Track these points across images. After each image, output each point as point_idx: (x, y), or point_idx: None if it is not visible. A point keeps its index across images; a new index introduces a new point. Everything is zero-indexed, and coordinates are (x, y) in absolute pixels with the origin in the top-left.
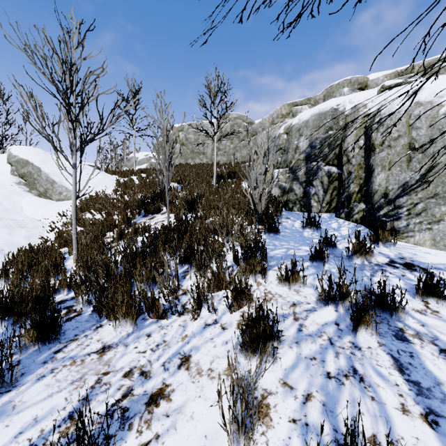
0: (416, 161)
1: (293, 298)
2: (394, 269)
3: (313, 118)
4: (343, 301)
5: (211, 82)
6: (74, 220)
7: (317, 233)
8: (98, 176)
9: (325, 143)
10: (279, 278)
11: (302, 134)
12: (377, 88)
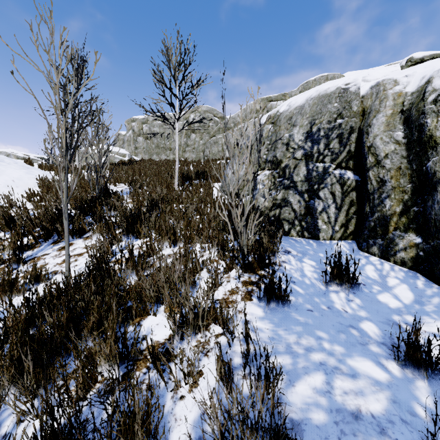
0: None
1: None
2: None
3: (311, 102)
4: None
5: (171, 49)
6: None
7: (356, 297)
8: (14, 173)
9: (333, 135)
10: None
11: (295, 124)
12: (399, 64)
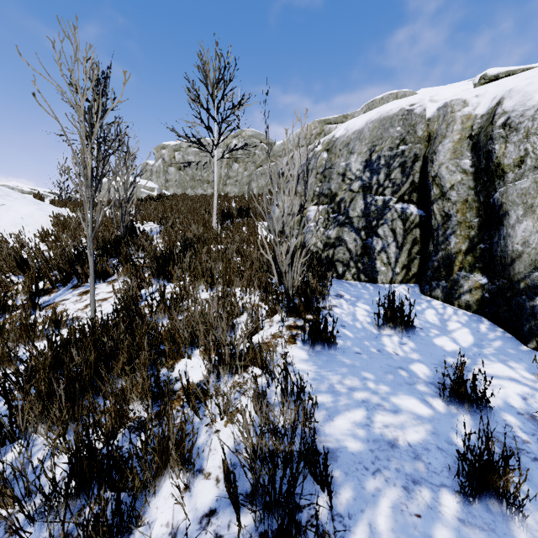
0: None
1: None
2: None
3: (371, 125)
4: None
5: (208, 63)
6: None
7: (410, 340)
8: (23, 209)
9: (395, 164)
10: None
11: (352, 151)
12: (471, 82)
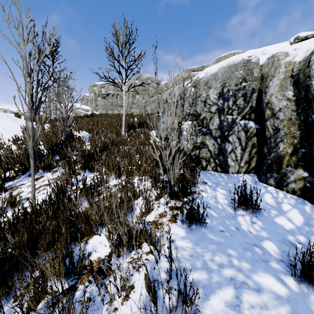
0: None
1: None
2: None
3: (223, 70)
4: None
5: (119, 31)
6: None
7: (258, 219)
8: (5, 123)
9: (239, 95)
10: None
11: (210, 87)
12: (288, 41)
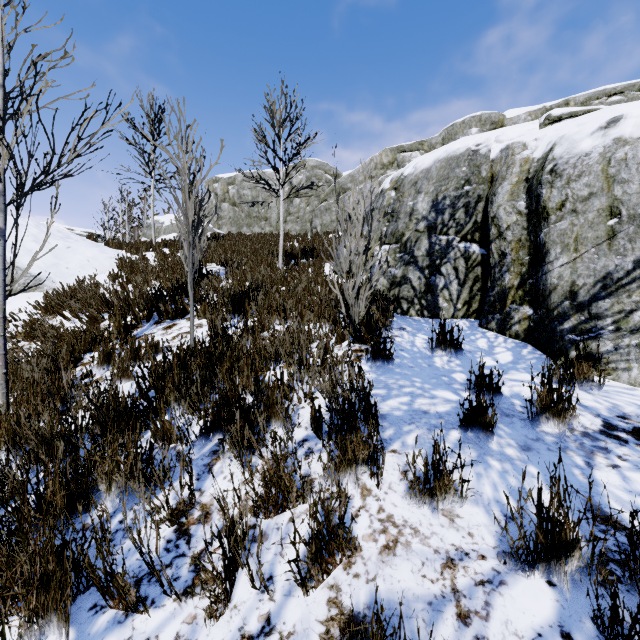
0: (624, 237)
1: (444, 539)
2: (622, 445)
3: (439, 164)
4: (564, 558)
5: (275, 103)
6: (1, 340)
7: (457, 359)
8: (87, 251)
9: (460, 205)
10: (409, 483)
11: (420, 191)
12: (538, 121)
